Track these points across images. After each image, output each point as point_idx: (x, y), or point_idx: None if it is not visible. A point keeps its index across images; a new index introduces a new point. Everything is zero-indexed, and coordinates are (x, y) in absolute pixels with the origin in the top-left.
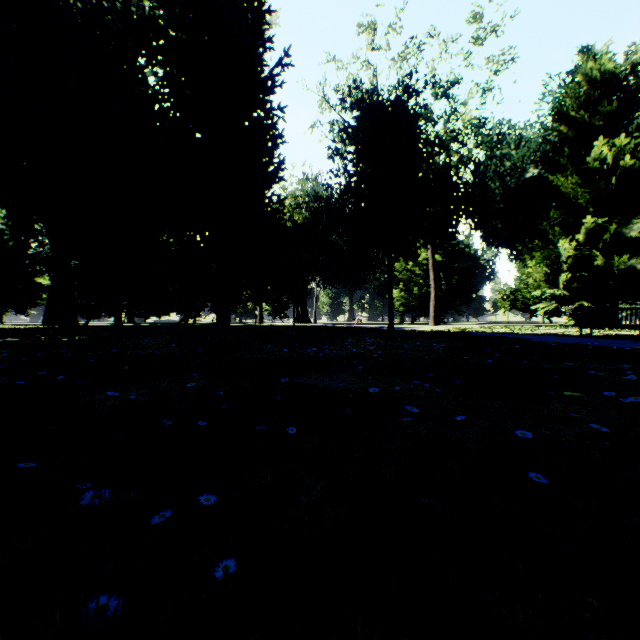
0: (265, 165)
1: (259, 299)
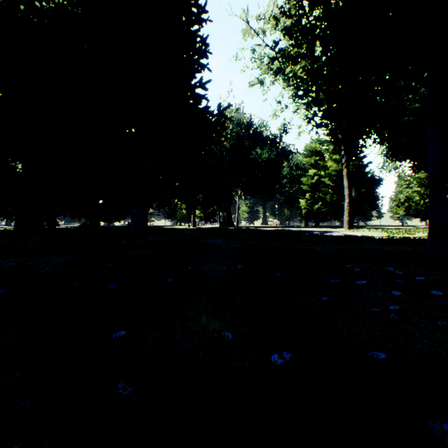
0: (187, 51)
1: (178, 199)
